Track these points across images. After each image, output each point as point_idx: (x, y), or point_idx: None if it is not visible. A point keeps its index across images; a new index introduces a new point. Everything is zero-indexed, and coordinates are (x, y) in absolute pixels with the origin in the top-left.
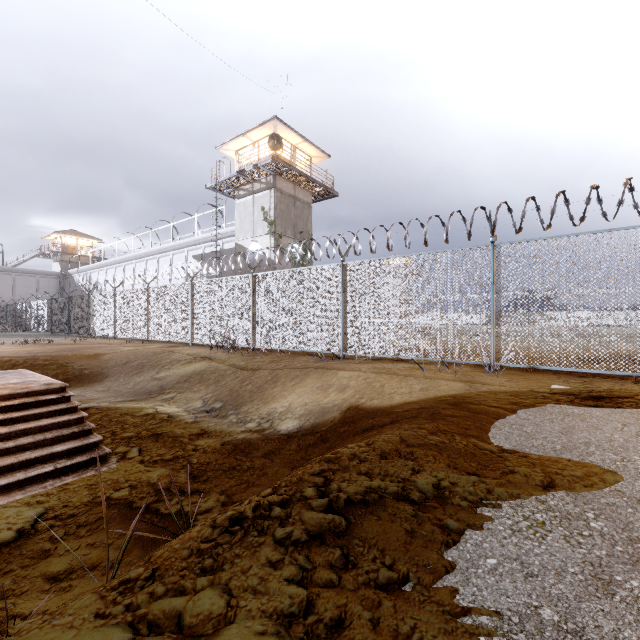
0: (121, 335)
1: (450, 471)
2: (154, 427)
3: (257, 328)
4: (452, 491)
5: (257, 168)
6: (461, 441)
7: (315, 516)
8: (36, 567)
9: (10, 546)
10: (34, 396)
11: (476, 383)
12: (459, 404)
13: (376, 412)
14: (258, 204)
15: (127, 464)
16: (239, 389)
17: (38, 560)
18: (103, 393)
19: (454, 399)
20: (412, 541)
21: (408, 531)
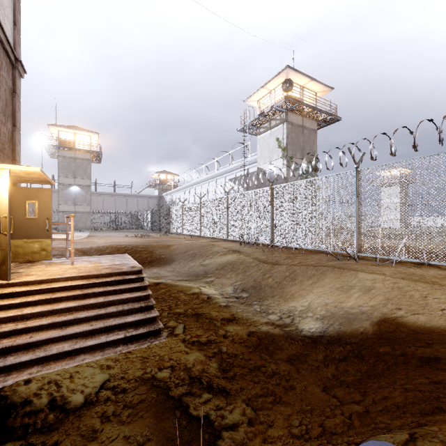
0: (186, 232)
1: None
2: (197, 306)
3: (274, 229)
4: None
5: (273, 109)
6: None
7: None
8: None
9: (75, 414)
10: (123, 275)
11: None
12: None
13: (428, 335)
14: (274, 136)
15: (173, 341)
16: (261, 280)
17: (86, 442)
18: (170, 272)
19: None
20: None
21: None
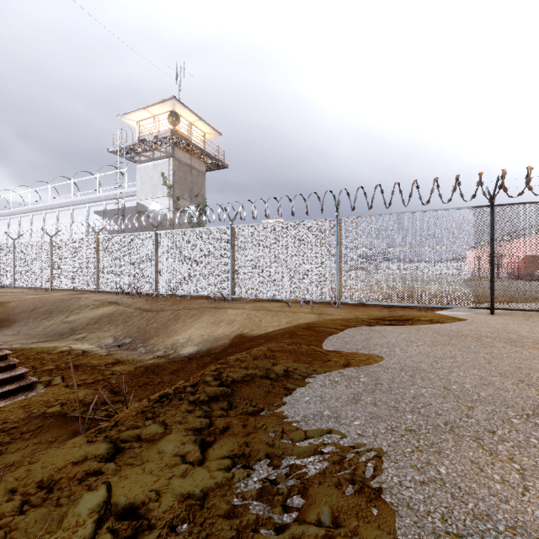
0: (21, 284)
1: (295, 363)
2: (72, 361)
3: (159, 277)
4: (294, 372)
5: (157, 139)
6: (305, 347)
7: (213, 388)
8: None
9: None
10: None
11: (324, 314)
12: (309, 327)
13: (255, 337)
14: (158, 170)
15: (54, 389)
16: (146, 327)
17: None
18: (13, 337)
19: (307, 325)
20: (268, 395)
21: (266, 391)
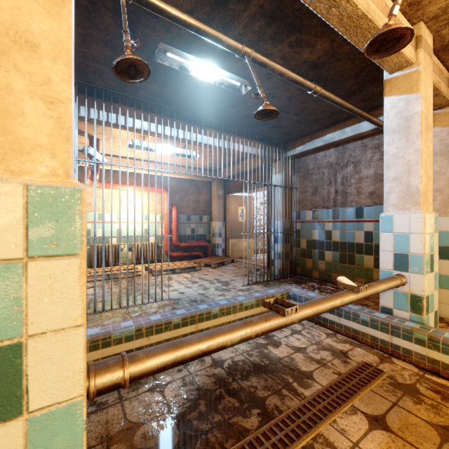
0: None
1: None
2: None
3: None
4: None
5: None
6: None
7: None
8: None
9: None
10: None
11: None
12: None
13: None
14: None
15: None
16: None
17: None
18: None
19: None
20: None
21: None
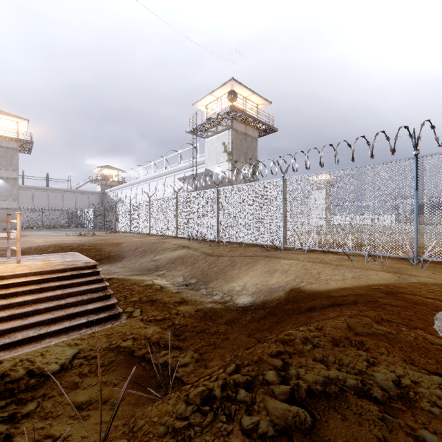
0: (134, 230)
1: (408, 367)
2: (151, 294)
3: (220, 226)
4: (417, 392)
5: (220, 115)
6: (409, 333)
7: (279, 407)
8: (68, 396)
9: (55, 376)
10: (78, 270)
11: (404, 274)
12: (393, 293)
13: (315, 295)
14: (220, 140)
15: (132, 321)
16: (208, 270)
17: (70, 390)
18: (121, 268)
19: (387, 288)
20: None
21: (380, 440)
